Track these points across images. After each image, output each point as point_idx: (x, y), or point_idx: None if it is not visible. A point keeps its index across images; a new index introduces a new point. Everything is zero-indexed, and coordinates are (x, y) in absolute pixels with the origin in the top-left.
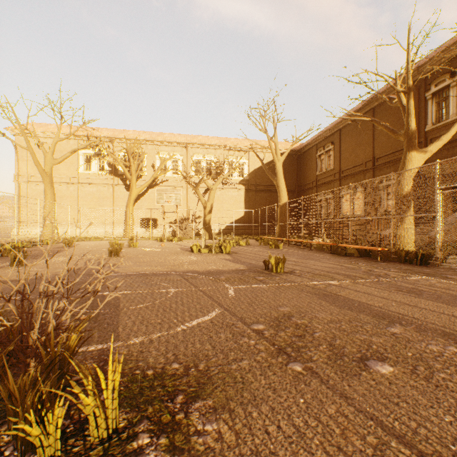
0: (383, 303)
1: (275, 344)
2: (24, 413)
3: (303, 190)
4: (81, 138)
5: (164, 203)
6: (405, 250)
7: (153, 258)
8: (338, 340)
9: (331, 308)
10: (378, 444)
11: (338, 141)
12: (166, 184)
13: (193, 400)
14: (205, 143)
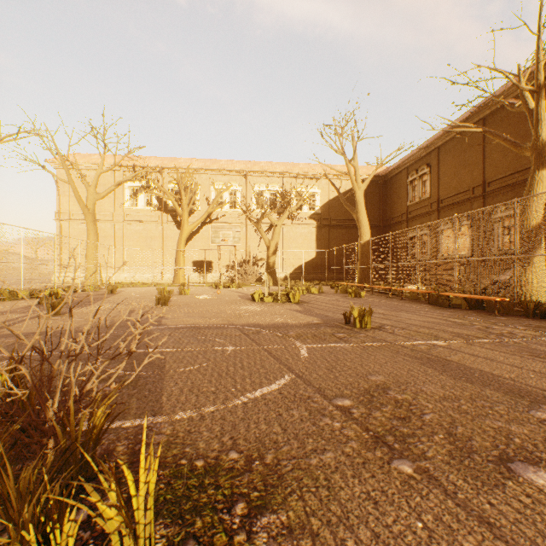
0: (516, 374)
1: (370, 429)
2: (20, 530)
3: (389, 225)
4: (126, 169)
5: (220, 243)
6: (534, 301)
7: (207, 308)
8: (460, 428)
9: (442, 378)
10: None
11: (436, 162)
12: (222, 220)
13: (259, 512)
14: (268, 170)
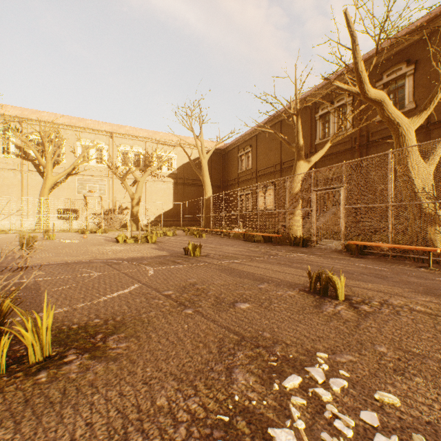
0: (264, 272)
1: (178, 301)
2: None
3: (227, 185)
4: None
5: (87, 194)
6: (294, 236)
7: (75, 249)
8: (223, 295)
9: (227, 277)
10: (223, 337)
11: (255, 145)
12: (88, 173)
13: (110, 335)
14: (133, 134)
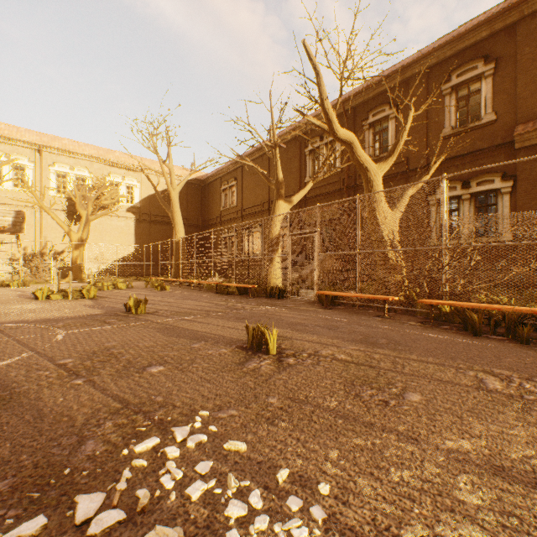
0: (212, 329)
1: (73, 370)
2: None
3: (208, 225)
4: None
5: None
6: (271, 287)
7: None
8: (140, 359)
9: (161, 337)
10: (102, 407)
11: (241, 178)
12: (0, 201)
13: None
14: (74, 150)
